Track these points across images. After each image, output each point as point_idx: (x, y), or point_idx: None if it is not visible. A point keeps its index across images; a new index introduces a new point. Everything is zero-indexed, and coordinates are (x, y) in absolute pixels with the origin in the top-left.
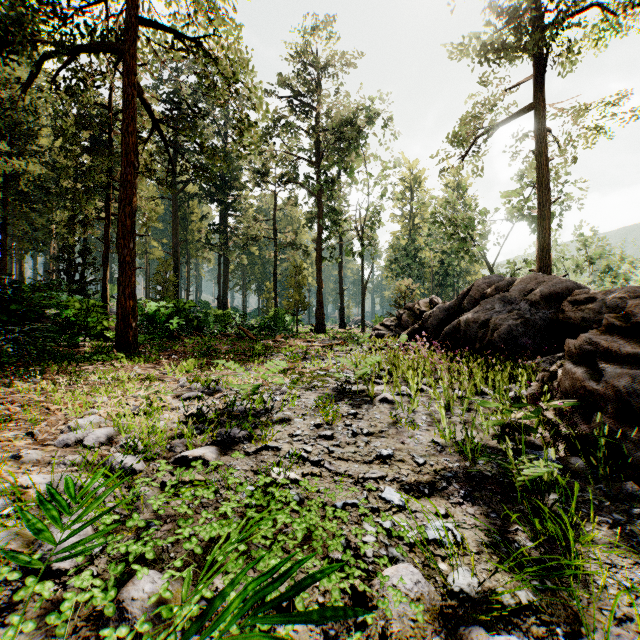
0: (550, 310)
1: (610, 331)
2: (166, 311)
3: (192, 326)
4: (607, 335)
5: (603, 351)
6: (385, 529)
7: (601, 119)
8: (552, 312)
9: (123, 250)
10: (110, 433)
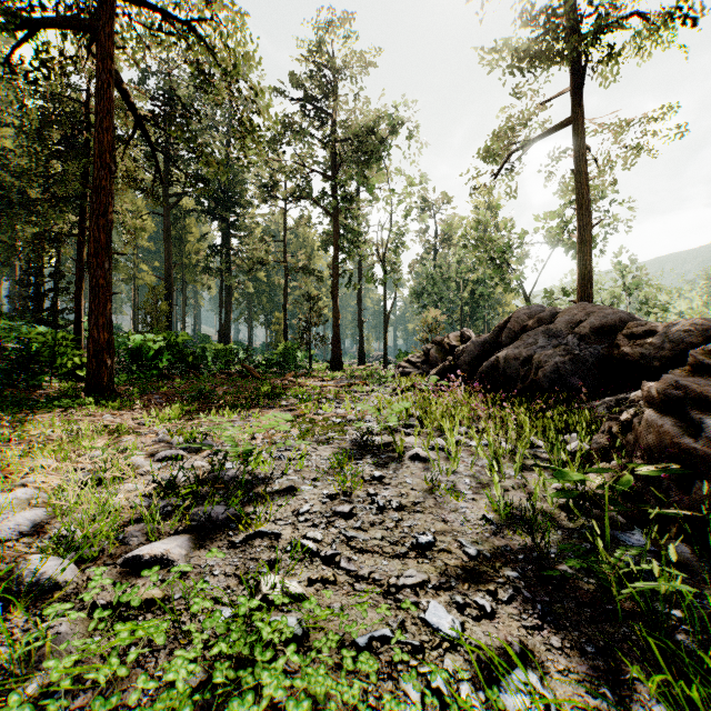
0: (602, 345)
1: (699, 371)
2: (154, 345)
3: (187, 363)
4: (696, 377)
5: (695, 397)
6: (436, 690)
7: (646, 135)
8: (604, 347)
9: (95, 271)
10: (39, 517)
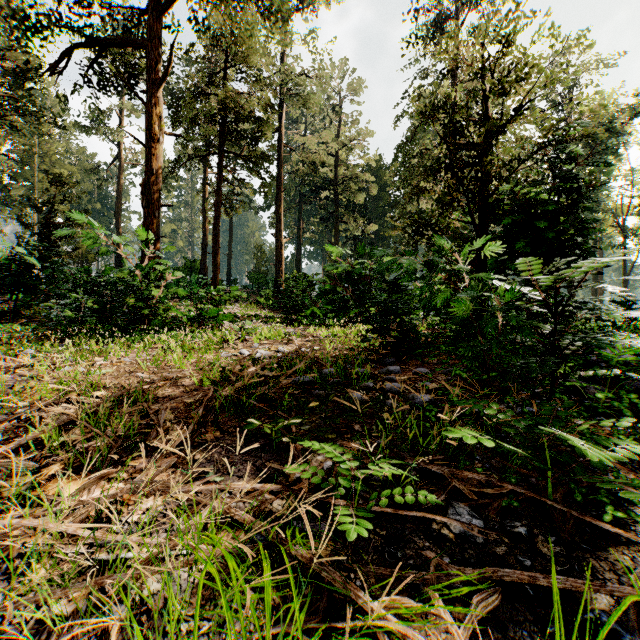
0: None
1: None
2: None
3: None
4: None
5: None
6: None
7: None
8: None
9: None
10: None
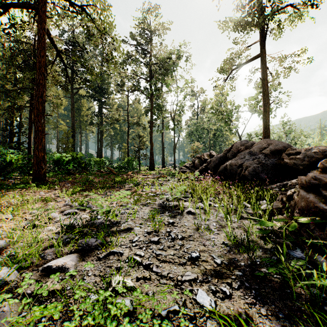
0: (275, 158)
1: (325, 171)
2: (66, 159)
3: (81, 167)
4: (324, 174)
5: (324, 184)
6: None
7: (294, 62)
8: (276, 160)
9: (37, 123)
10: (1, 245)
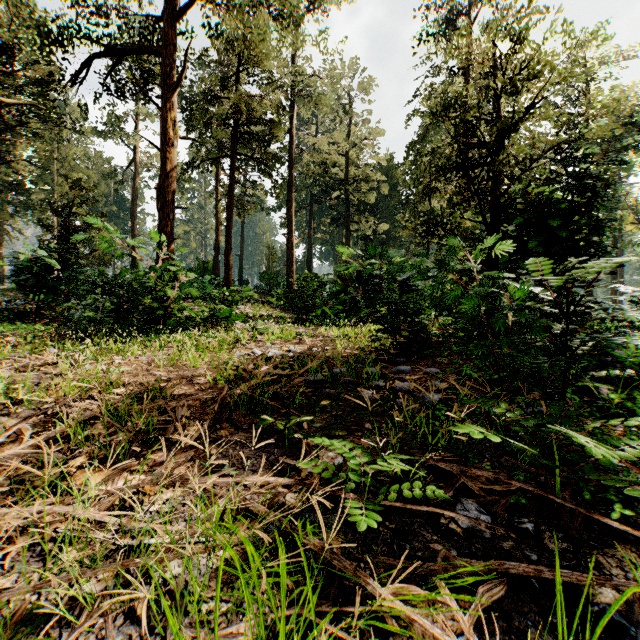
0: None
1: None
2: None
3: None
4: None
5: None
6: None
7: None
8: None
9: None
10: None
